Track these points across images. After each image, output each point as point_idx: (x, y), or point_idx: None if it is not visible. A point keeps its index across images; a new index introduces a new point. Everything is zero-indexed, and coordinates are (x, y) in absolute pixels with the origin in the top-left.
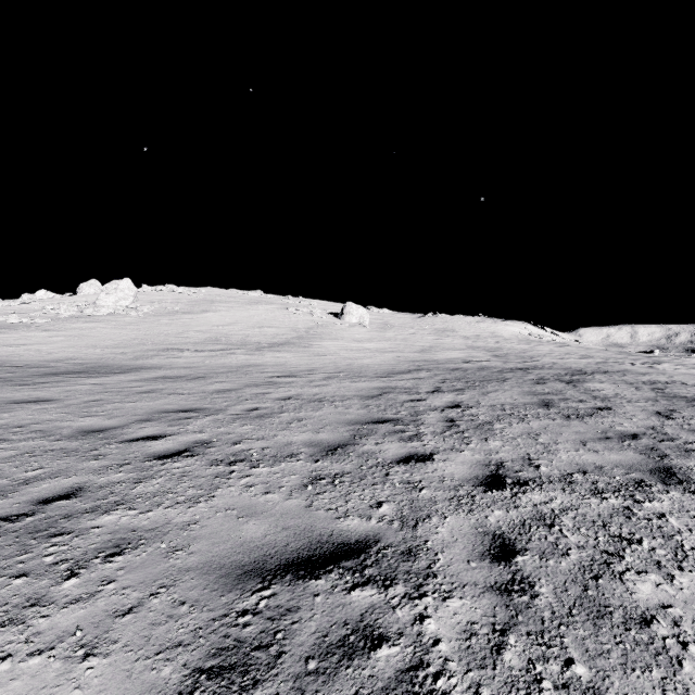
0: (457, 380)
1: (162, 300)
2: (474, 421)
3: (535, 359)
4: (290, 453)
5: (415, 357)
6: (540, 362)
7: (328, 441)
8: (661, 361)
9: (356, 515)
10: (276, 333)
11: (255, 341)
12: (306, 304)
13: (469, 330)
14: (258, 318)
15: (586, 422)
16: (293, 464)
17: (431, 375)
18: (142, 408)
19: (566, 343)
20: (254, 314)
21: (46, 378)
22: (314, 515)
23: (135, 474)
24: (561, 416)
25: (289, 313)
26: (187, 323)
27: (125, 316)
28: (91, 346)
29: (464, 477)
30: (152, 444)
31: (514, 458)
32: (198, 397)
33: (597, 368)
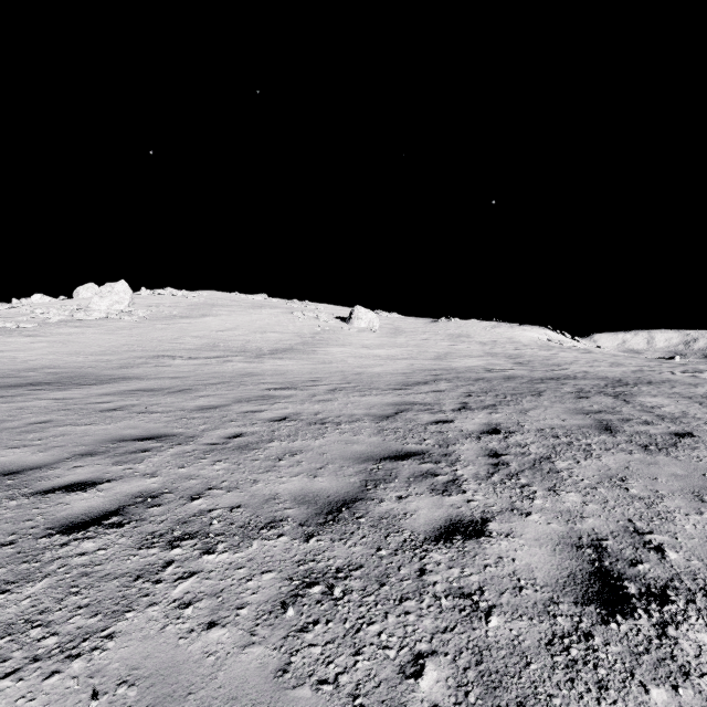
0: (484, 393)
1: (160, 304)
2: (525, 456)
3: (563, 368)
4: (270, 518)
5: (430, 365)
6: (569, 370)
7: (329, 493)
8: (700, 369)
9: (375, 705)
10: (279, 339)
11: (256, 347)
12: (313, 308)
13: (485, 336)
14: (261, 323)
15: (678, 458)
16: (271, 544)
17: (452, 386)
18: (94, 434)
19: (588, 349)
20: (257, 318)
21: (4, 391)
22: (289, 705)
23: (6, 568)
24: (637, 447)
25: (294, 317)
26: (184, 327)
27: (118, 321)
28: (74, 353)
29: (552, 577)
30: (72, 499)
31: (613, 530)
32: (171, 418)
33: (638, 378)
